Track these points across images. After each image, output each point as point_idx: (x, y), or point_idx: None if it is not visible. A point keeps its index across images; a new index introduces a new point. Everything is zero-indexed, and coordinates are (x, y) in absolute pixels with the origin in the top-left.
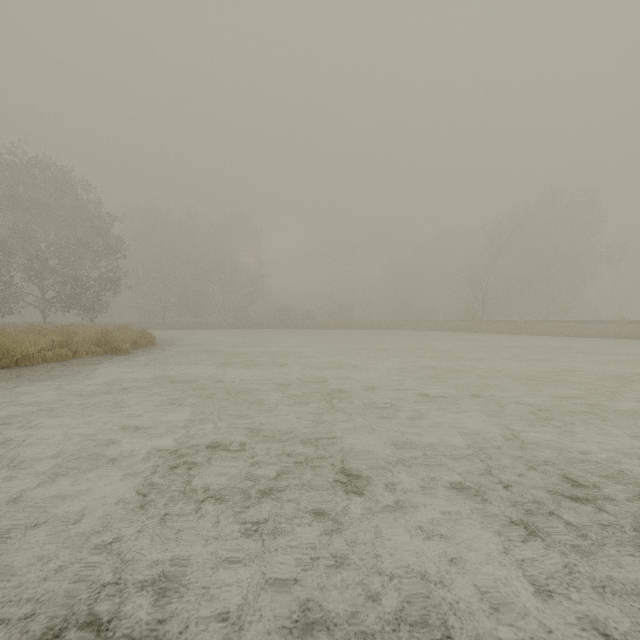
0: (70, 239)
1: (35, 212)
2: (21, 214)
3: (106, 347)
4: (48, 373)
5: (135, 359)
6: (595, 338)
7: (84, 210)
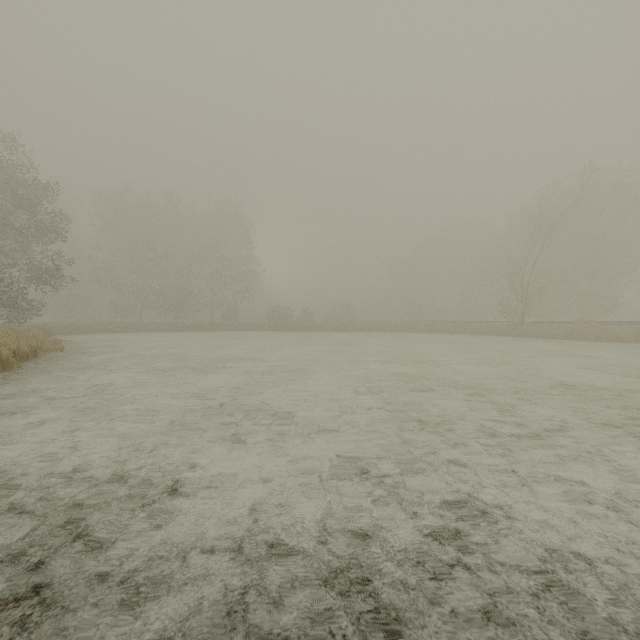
0: None
1: None
2: None
3: None
4: None
5: None
6: None
7: None
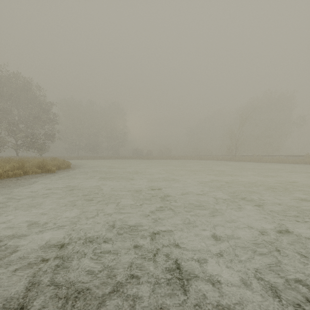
0: (30, 114)
1: (12, 101)
2: (5, 102)
3: (43, 169)
4: (6, 184)
5: (57, 175)
6: (294, 164)
7: (37, 100)
